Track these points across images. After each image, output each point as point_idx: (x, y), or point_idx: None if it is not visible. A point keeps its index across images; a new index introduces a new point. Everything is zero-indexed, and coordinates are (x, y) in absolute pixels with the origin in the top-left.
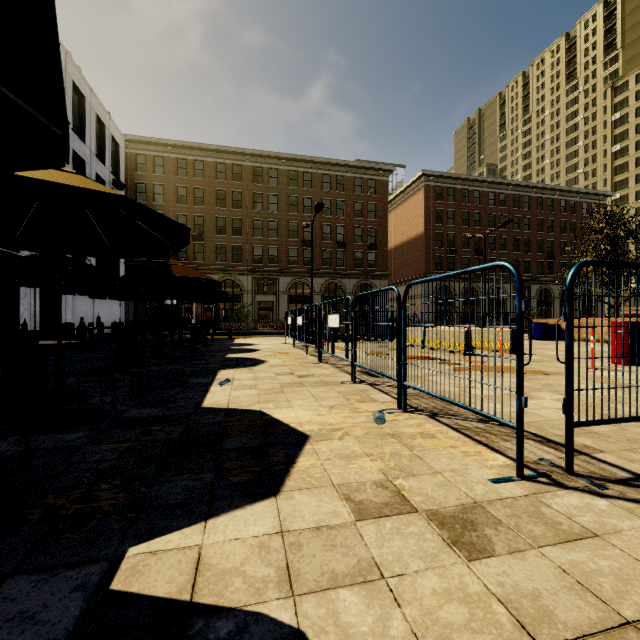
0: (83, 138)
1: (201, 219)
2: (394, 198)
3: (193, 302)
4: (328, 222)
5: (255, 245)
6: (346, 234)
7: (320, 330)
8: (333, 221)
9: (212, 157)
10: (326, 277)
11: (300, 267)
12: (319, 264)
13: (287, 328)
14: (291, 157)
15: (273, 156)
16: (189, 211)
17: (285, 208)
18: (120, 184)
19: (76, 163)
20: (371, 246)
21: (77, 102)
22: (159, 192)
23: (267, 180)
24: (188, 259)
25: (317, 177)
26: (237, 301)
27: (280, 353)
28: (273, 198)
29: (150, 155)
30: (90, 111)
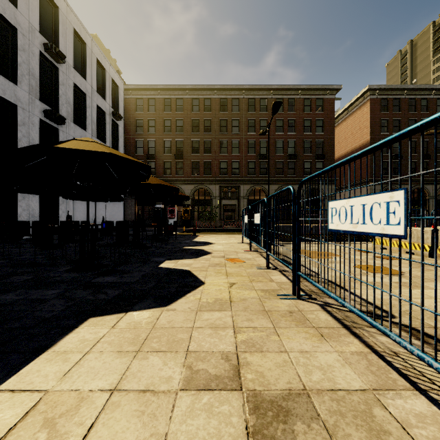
0: (85, 76)
1: (181, 143)
2: (338, 116)
3: (175, 206)
4: (281, 138)
5: (221, 160)
6: (296, 147)
7: (297, 235)
8: (285, 137)
9: (189, 95)
10: (279, 184)
11: (257, 176)
12: (273, 173)
13: (243, 227)
14: (250, 87)
15: (235, 88)
16: (172, 137)
17: (245, 129)
18: (117, 115)
19: (79, 96)
20: (319, 156)
21: (80, 48)
22: (152, 125)
23: (230, 108)
24: (172, 173)
25: (271, 102)
26: (207, 205)
27: (231, 261)
28: (235, 122)
29: (146, 98)
30: (91, 56)
